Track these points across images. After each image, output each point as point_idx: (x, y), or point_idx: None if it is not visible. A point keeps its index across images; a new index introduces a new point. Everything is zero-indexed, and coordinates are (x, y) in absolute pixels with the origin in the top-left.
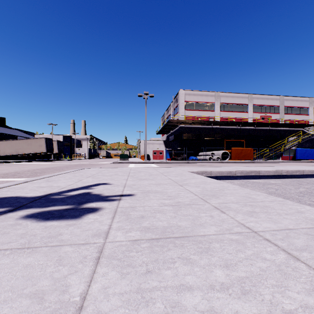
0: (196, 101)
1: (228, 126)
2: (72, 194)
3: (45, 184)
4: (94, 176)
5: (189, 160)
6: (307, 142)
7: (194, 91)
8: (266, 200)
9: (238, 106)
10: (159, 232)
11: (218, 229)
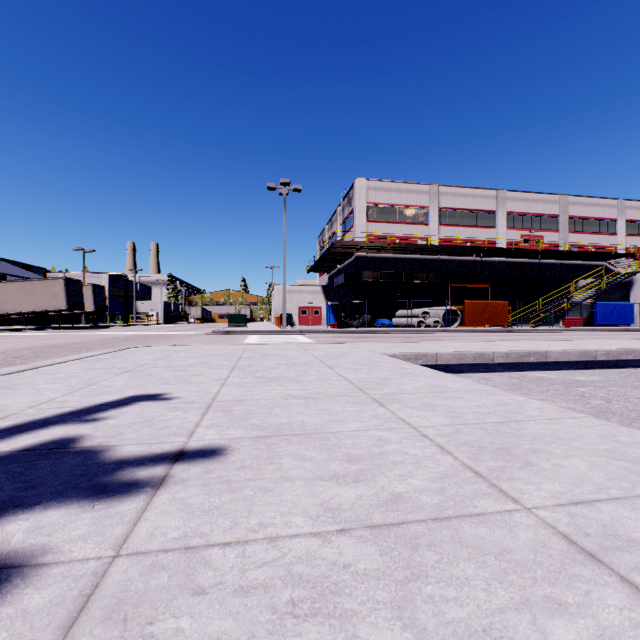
0: (391, 203)
1: (457, 256)
2: (0, 451)
3: None
4: (142, 369)
5: (377, 327)
6: (615, 289)
7: (385, 181)
8: None
9: (476, 214)
10: None
11: None
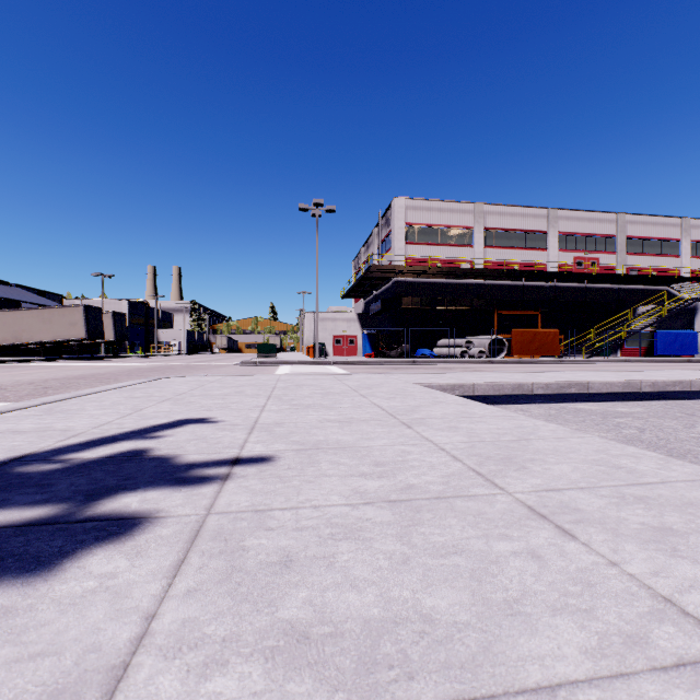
0: (433, 223)
1: (504, 280)
2: (89, 458)
3: (32, 423)
4: (182, 398)
5: (416, 358)
6: (678, 316)
7: (426, 200)
8: (675, 479)
9: (525, 235)
10: (347, 669)
11: (593, 641)
